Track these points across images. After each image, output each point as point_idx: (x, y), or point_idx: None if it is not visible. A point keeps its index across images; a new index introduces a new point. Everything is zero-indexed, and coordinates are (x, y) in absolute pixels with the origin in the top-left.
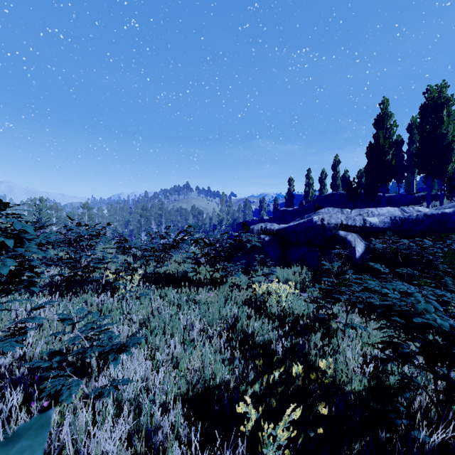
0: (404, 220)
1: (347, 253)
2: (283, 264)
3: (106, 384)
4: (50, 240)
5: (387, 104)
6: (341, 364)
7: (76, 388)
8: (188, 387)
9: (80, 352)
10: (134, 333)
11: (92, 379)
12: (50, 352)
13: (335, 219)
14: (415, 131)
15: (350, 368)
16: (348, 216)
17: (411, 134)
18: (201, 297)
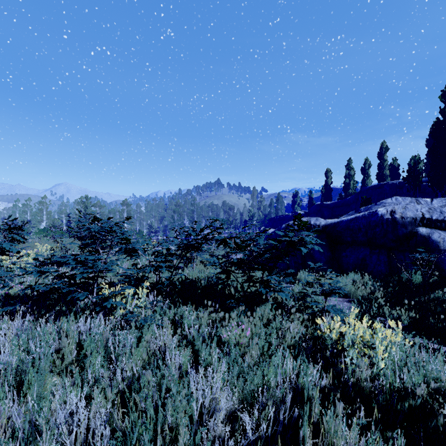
0: None
1: (435, 259)
2: (333, 269)
3: None
4: None
5: None
6: None
7: None
8: None
9: None
10: None
11: None
12: None
13: (412, 211)
14: None
15: None
16: (431, 207)
17: None
18: (230, 335)
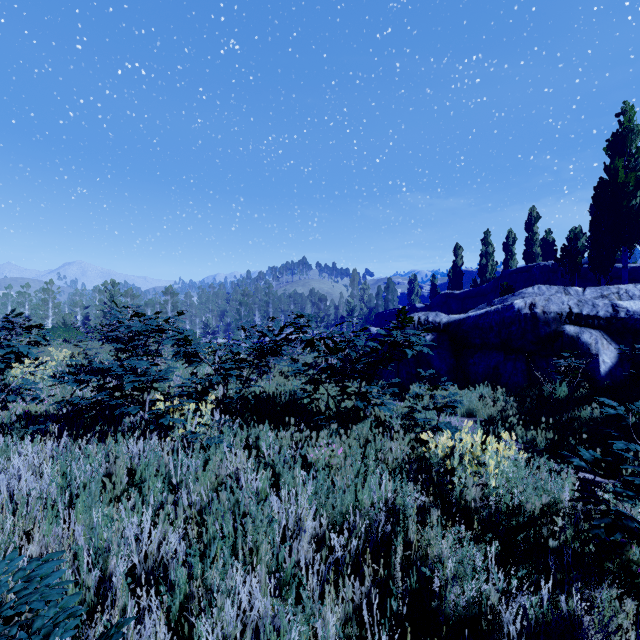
0: None
1: (584, 366)
2: (458, 381)
3: None
4: None
5: (630, 114)
6: None
7: None
8: None
9: None
10: None
11: None
12: None
13: (556, 304)
14: None
15: None
16: (582, 299)
17: None
18: (318, 455)
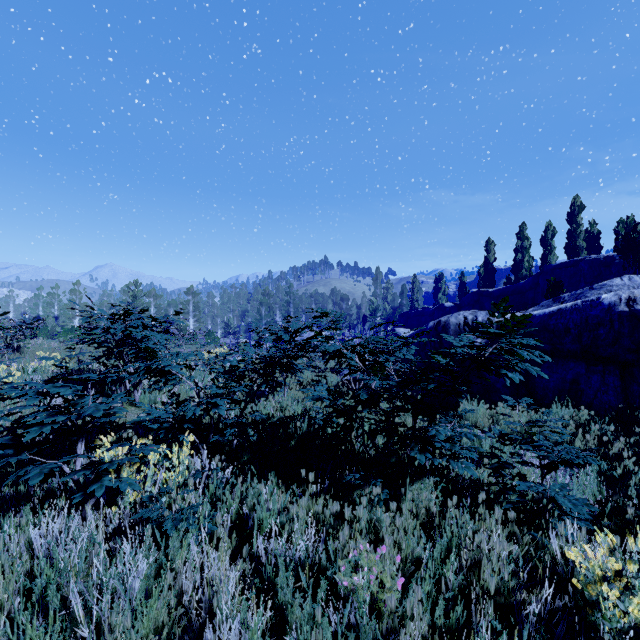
0: None
1: None
2: (519, 397)
3: None
4: None
5: None
6: None
7: None
8: None
9: None
10: None
11: None
12: None
13: None
14: None
15: None
16: None
17: None
18: (358, 583)
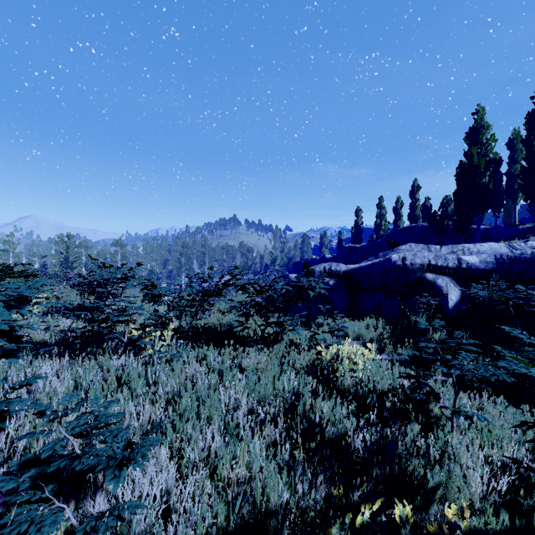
0: (514, 260)
1: (437, 302)
2: (352, 315)
3: (104, 511)
4: (25, 293)
5: (482, 114)
6: (458, 479)
7: (50, 530)
8: (228, 513)
9: (71, 456)
10: (147, 431)
11: (88, 495)
12: (21, 462)
13: (420, 258)
14: (518, 148)
15: (470, 483)
16: (438, 254)
17: (512, 151)
18: (249, 362)
